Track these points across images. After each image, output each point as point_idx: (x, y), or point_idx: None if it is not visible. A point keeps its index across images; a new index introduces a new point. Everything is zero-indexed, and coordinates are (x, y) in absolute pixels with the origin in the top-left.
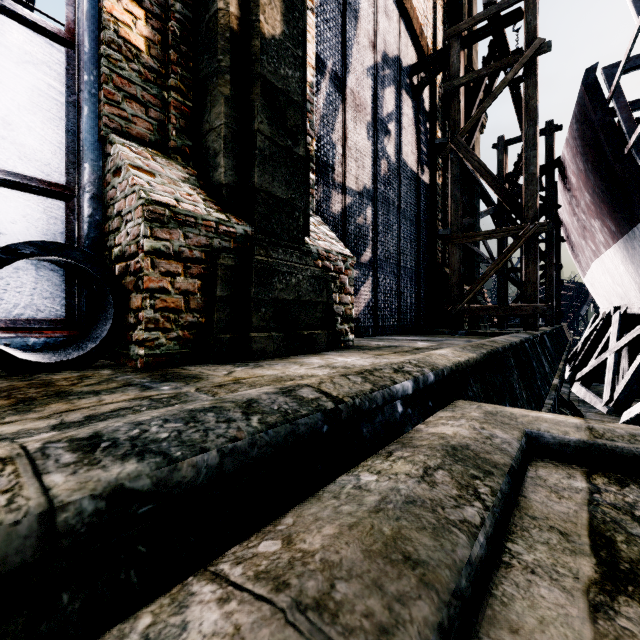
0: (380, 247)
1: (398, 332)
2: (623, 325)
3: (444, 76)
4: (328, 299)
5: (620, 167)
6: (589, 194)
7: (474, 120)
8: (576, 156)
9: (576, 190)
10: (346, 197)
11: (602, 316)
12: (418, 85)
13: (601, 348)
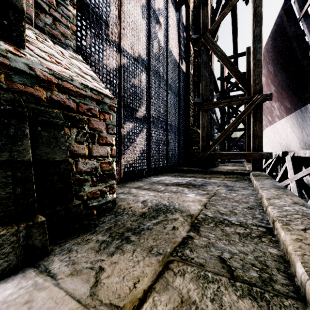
0: (153, 107)
1: (166, 171)
2: (292, 163)
3: (194, 6)
4: (53, 153)
5: (306, 63)
6: (274, 86)
7: (218, 22)
8: (268, 63)
9: (264, 85)
10: (121, 57)
11: (274, 156)
12: (179, 0)
13: (280, 176)
